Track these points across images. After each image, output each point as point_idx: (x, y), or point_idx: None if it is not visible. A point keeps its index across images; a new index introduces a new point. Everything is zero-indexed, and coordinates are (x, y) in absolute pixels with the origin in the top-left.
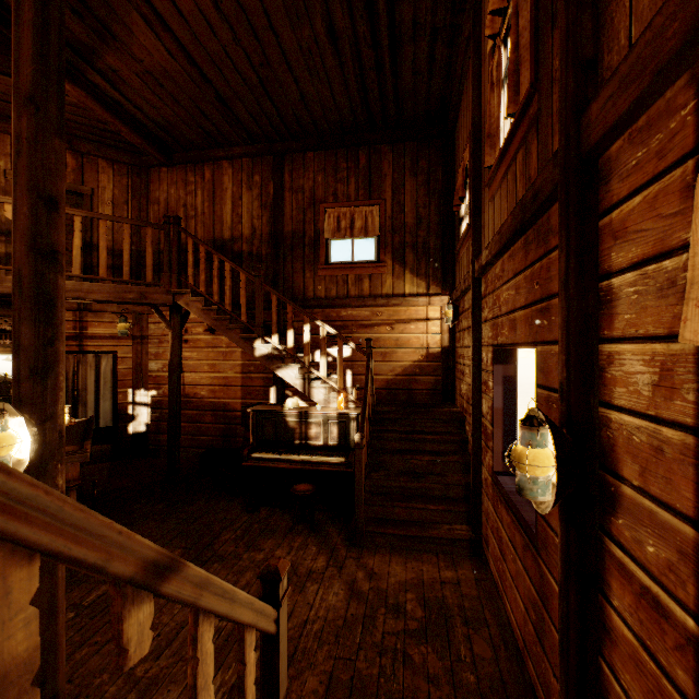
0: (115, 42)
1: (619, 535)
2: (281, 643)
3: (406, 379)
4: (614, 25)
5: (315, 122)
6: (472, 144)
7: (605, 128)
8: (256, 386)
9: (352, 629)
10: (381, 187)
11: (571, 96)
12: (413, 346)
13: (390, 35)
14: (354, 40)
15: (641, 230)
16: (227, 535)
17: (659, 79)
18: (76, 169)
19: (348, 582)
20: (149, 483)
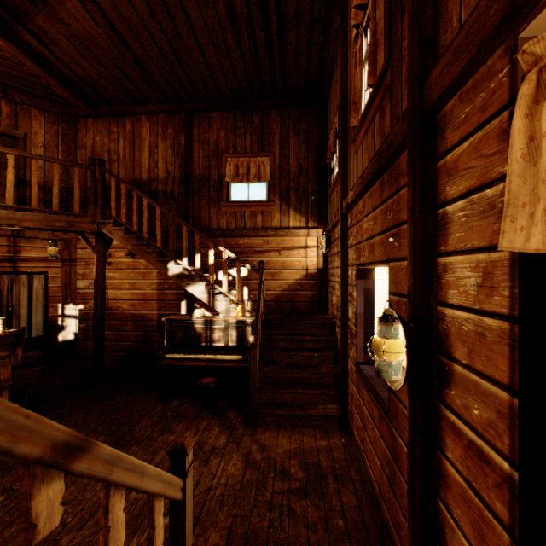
0: (45, 6)
1: (452, 403)
2: (187, 508)
3: (291, 293)
4: (448, 12)
5: (218, 88)
6: (341, 110)
7: (442, 89)
8: (169, 300)
9: (247, 492)
10: (271, 142)
11: (417, 66)
12: (296, 268)
13: (278, 21)
14: (249, 23)
15: (469, 168)
16: (144, 422)
17: (483, 48)
18: (11, 116)
19: (245, 454)
20: (76, 382)
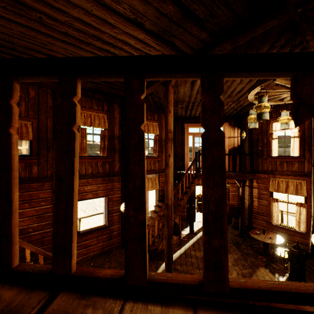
0: None
1: None
2: None
3: None
4: None
5: None
6: None
7: None
8: None
9: None
10: None
11: None
12: None
13: None
14: None
15: None
16: None
17: None
18: None
19: None
20: None
